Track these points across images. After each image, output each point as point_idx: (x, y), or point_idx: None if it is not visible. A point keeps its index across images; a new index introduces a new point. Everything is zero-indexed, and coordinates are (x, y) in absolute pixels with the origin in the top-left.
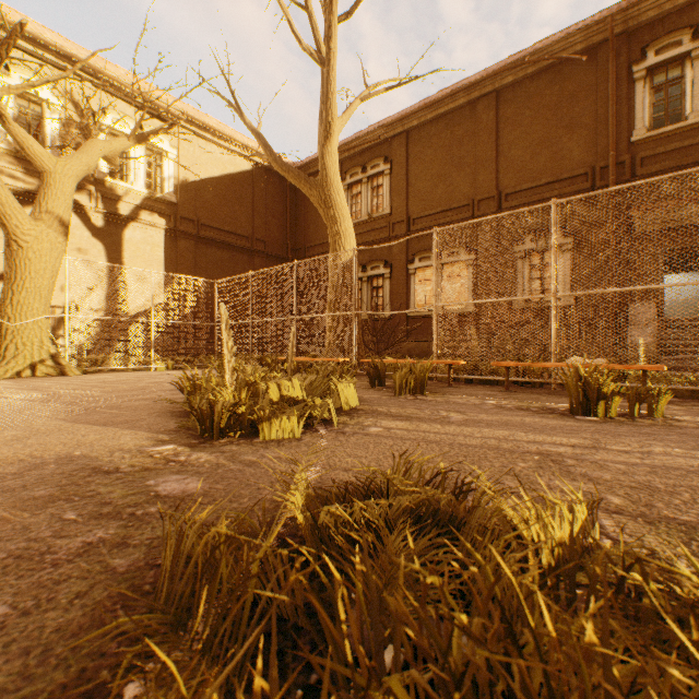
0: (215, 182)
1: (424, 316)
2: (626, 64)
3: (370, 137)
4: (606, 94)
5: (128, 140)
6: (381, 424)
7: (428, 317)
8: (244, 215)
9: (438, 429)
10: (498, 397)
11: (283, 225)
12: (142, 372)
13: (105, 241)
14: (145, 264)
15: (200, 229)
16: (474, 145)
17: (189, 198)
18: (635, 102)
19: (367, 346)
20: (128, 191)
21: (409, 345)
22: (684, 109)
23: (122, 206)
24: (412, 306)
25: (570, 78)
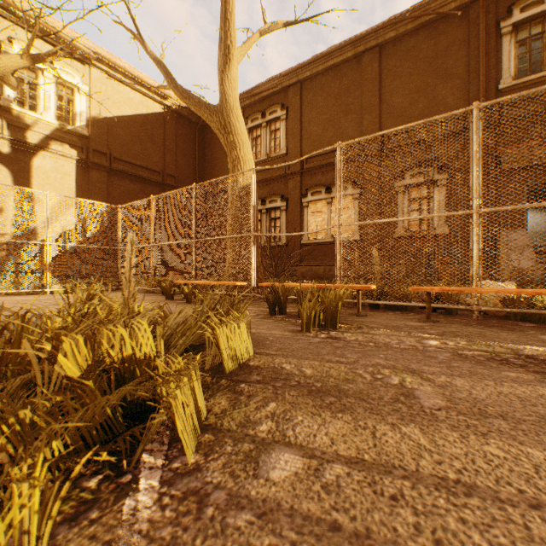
0: (128, 120)
1: (316, 243)
2: (494, 21)
3: (269, 86)
4: (477, 47)
5: (21, 58)
6: (296, 429)
7: (319, 244)
8: (155, 152)
9: (433, 458)
10: (430, 331)
11: (192, 163)
12: (32, 296)
13: (11, 168)
14: (56, 192)
15: (112, 162)
16: (360, 94)
17: (101, 132)
18: (502, 54)
19: (266, 270)
20: (37, 121)
21: (302, 269)
22: (545, 61)
23: (31, 135)
24: (305, 234)
25: (444, 33)
